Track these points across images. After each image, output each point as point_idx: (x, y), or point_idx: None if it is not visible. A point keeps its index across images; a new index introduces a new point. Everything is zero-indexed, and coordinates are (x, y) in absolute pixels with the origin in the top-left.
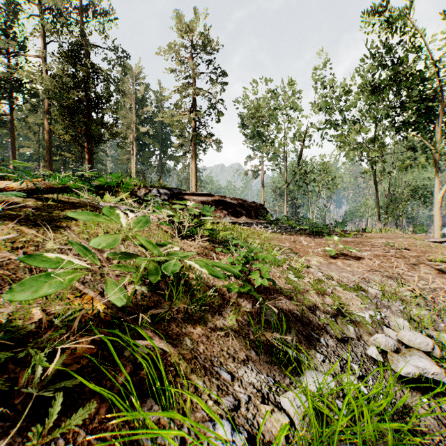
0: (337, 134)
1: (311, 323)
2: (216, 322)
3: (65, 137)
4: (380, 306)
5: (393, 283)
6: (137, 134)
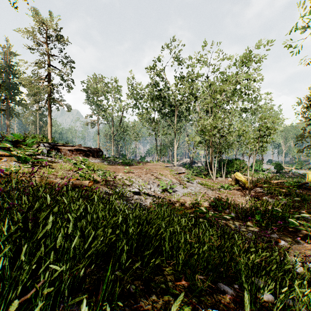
0: (138, 114)
1: (117, 185)
2: (99, 184)
3: None
4: (134, 183)
5: (139, 178)
6: None
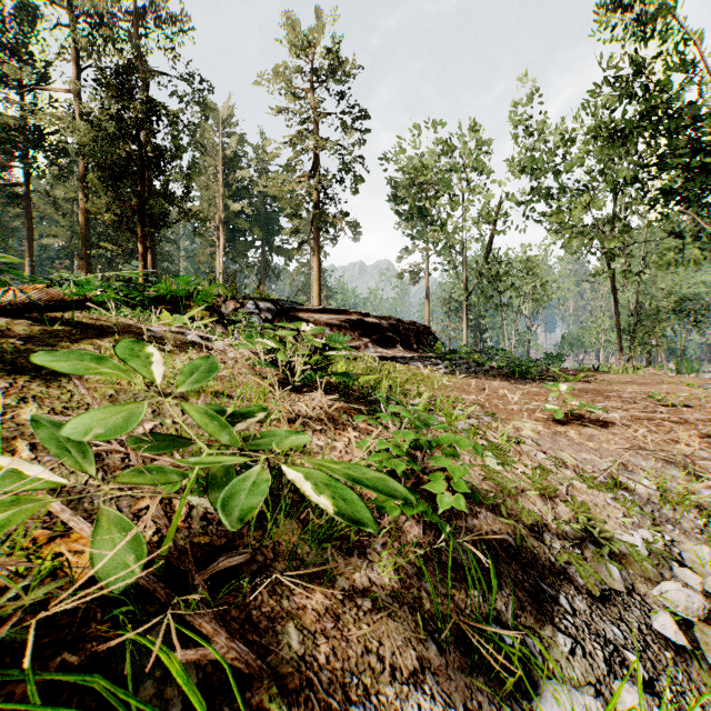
0: (551, 211)
1: (536, 560)
2: (354, 575)
3: (104, 218)
4: (660, 521)
5: (677, 473)
6: (226, 215)
